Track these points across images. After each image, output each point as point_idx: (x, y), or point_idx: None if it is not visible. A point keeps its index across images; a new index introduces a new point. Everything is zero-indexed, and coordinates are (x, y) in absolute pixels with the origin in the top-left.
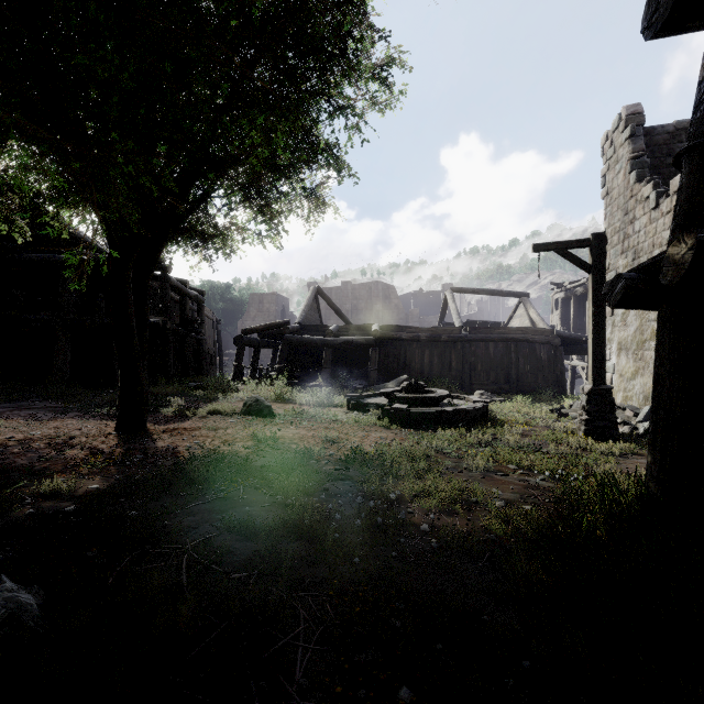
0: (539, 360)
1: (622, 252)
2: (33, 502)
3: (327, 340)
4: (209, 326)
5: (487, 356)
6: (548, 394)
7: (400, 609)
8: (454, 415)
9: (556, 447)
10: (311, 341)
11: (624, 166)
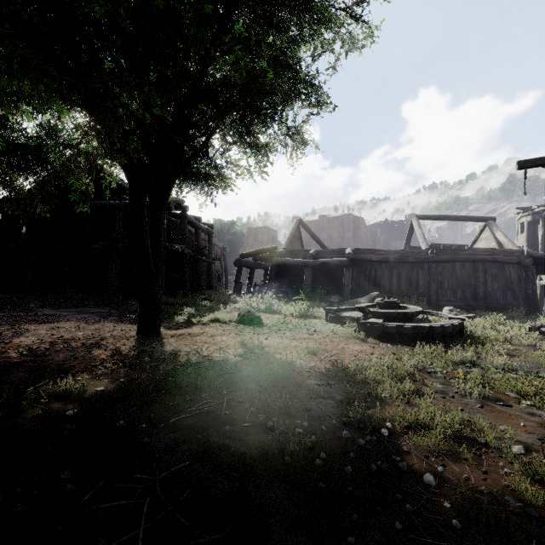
0: (508, 279)
1: None
2: (46, 401)
3: (307, 262)
4: (218, 252)
5: (454, 276)
6: (520, 311)
7: None
8: (431, 331)
9: None
10: (294, 263)
11: None
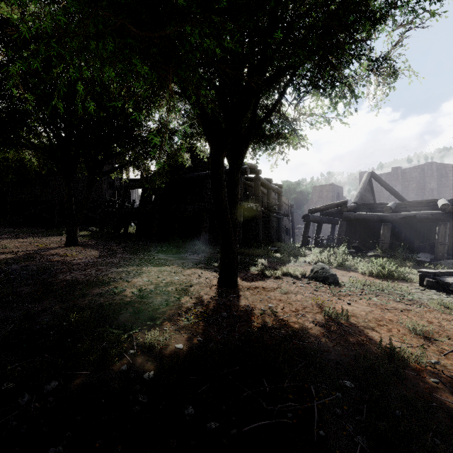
0: None
1: None
2: (134, 352)
3: (385, 215)
4: (285, 209)
5: None
6: None
7: None
8: None
9: None
10: (368, 217)
11: None
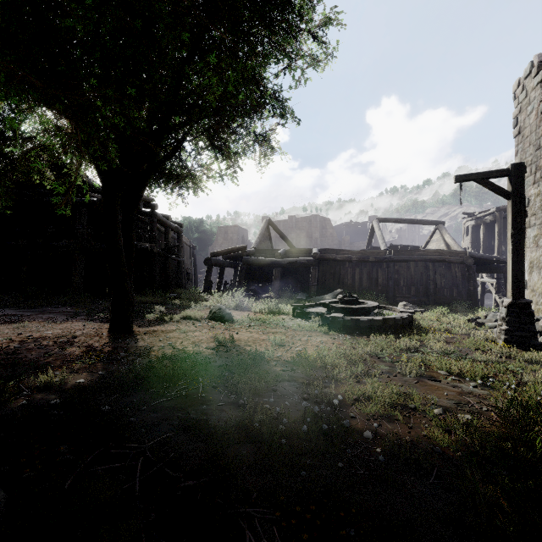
0: (454, 277)
1: (533, 182)
2: (29, 393)
3: (276, 261)
4: (187, 250)
5: (409, 274)
6: (463, 306)
7: (351, 537)
8: (384, 323)
9: (481, 354)
10: (264, 262)
11: (536, 107)
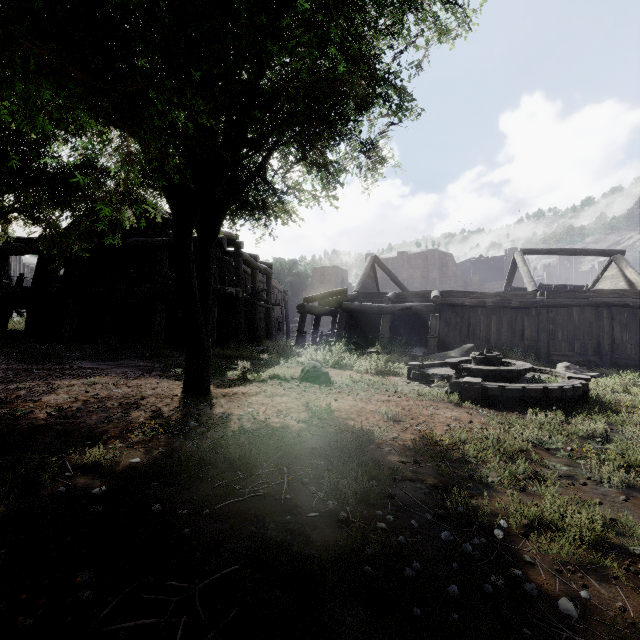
0: None
1: None
2: (72, 475)
3: (384, 307)
4: (277, 296)
5: (570, 324)
6: None
7: None
8: (545, 394)
9: None
10: (369, 308)
11: None
